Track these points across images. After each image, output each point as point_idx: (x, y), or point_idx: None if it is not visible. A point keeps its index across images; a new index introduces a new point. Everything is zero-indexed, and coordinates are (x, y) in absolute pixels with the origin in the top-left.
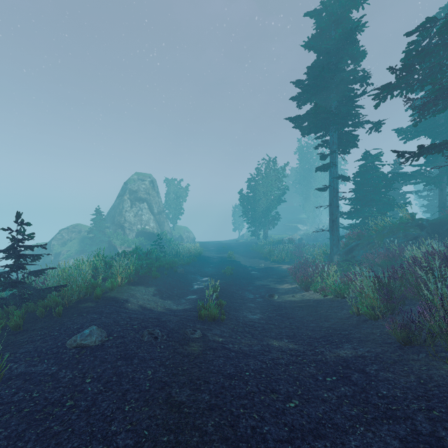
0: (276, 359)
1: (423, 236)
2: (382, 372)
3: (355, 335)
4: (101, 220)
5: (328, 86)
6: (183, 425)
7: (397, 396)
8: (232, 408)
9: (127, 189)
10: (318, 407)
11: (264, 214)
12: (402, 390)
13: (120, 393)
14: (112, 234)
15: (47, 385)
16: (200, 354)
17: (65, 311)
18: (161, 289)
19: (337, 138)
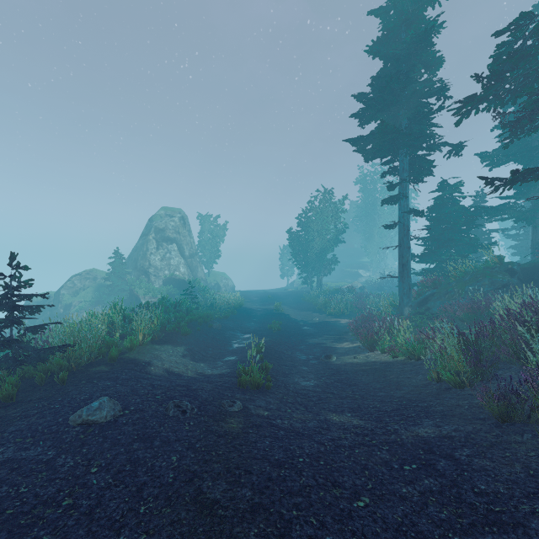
0: (338, 439)
1: (514, 283)
2: (477, 459)
3: (436, 408)
4: (120, 264)
5: (397, 100)
6: (216, 535)
7: (501, 493)
8: (282, 509)
9: (153, 227)
10: (395, 507)
11: (319, 257)
12: (505, 485)
13: (135, 487)
14: (134, 282)
15: (40, 476)
16: (240, 433)
17: (71, 376)
18: (192, 349)
19: (407, 163)
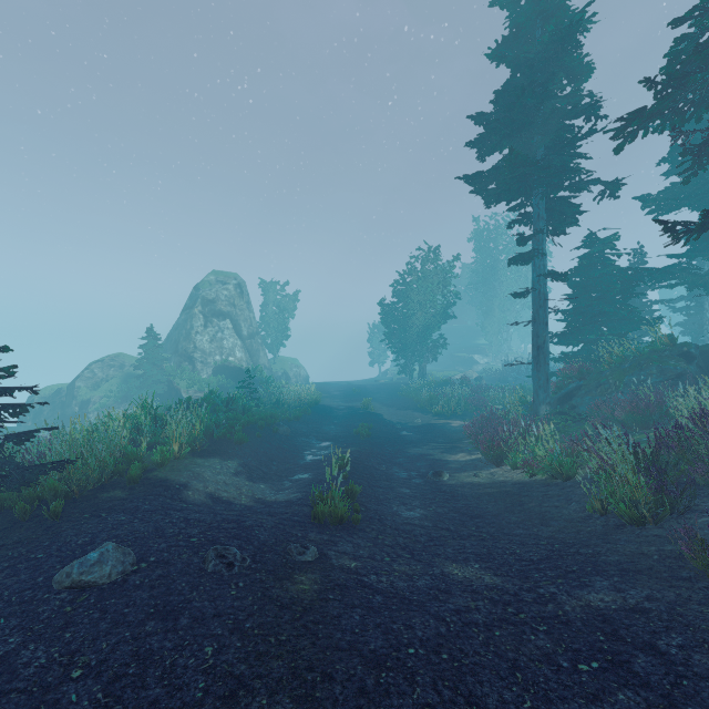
0: (465, 611)
1: (693, 372)
2: (697, 654)
3: (608, 558)
4: (155, 347)
5: (531, 121)
6: None
7: None
8: None
9: (199, 297)
10: None
11: (421, 338)
12: None
13: None
14: (174, 371)
15: None
16: (315, 601)
17: (71, 506)
18: (249, 463)
19: (544, 209)
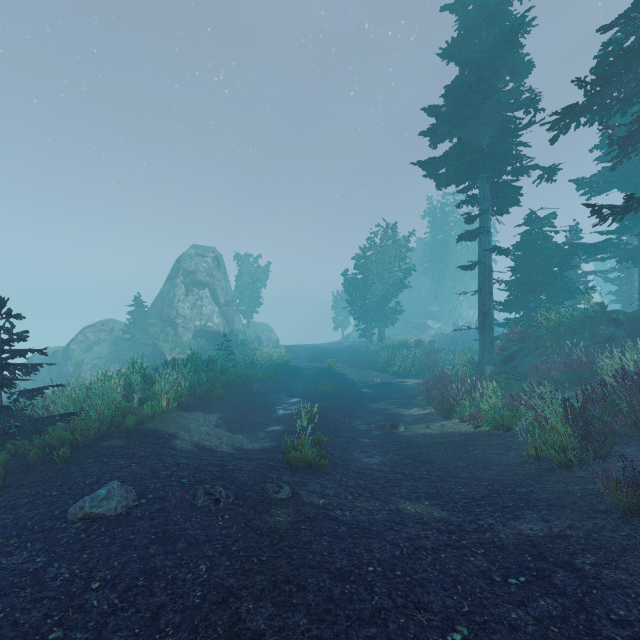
0: (416, 539)
1: (620, 336)
2: (606, 570)
3: (539, 495)
4: (142, 313)
5: (477, 114)
6: None
7: None
8: None
9: (181, 269)
10: None
11: (380, 305)
12: None
13: (149, 612)
14: (158, 335)
15: (23, 594)
16: (289, 530)
17: (76, 453)
18: (228, 416)
19: (489, 191)
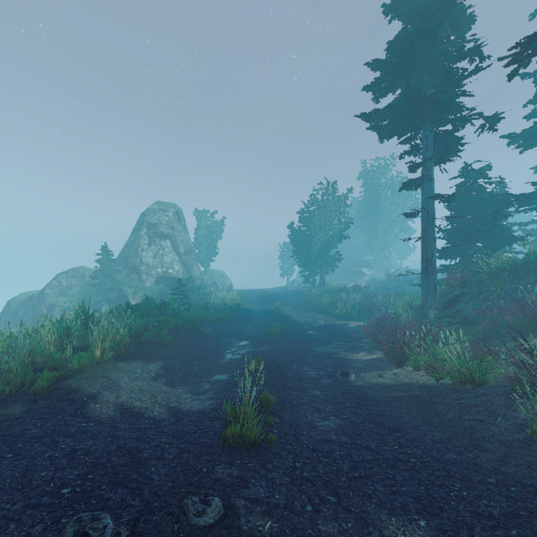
0: None
1: None
2: None
3: None
4: (109, 261)
5: (422, 63)
6: None
7: None
8: None
9: (145, 222)
10: None
11: (322, 254)
12: None
13: None
14: (123, 280)
15: None
16: None
17: None
18: (172, 364)
19: (432, 140)
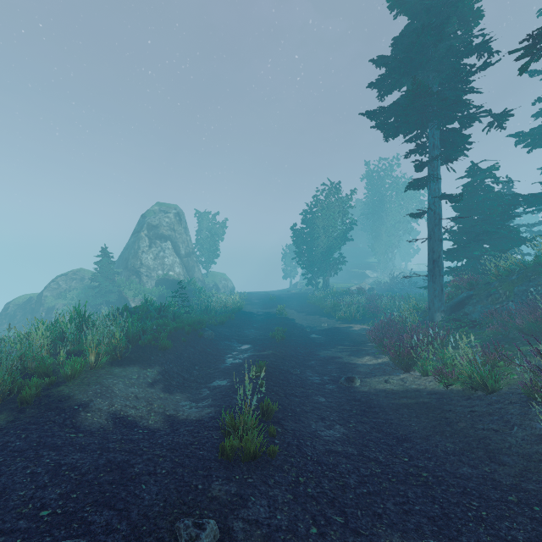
0: None
1: None
2: None
3: None
4: (108, 263)
5: (428, 59)
6: None
7: None
8: None
9: (145, 223)
10: None
11: (325, 256)
12: None
13: None
14: (123, 283)
15: None
16: None
17: None
18: (170, 369)
19: (439, 139)
